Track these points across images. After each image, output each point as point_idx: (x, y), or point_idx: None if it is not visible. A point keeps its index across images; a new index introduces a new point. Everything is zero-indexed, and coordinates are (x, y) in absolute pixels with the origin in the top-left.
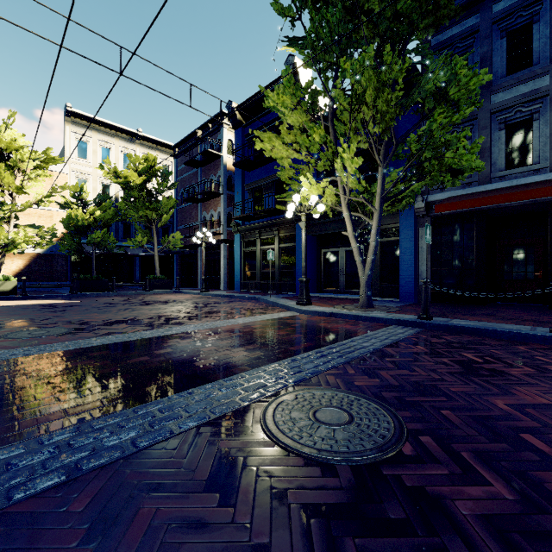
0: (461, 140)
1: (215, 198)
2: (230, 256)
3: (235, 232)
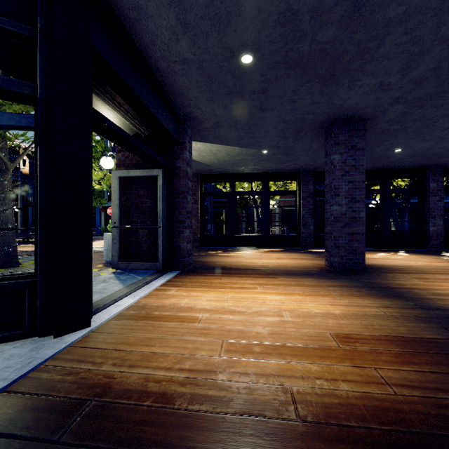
0: (95, 202)
1: (13, 186)
2: (24, 216)
3: (29, 206)
